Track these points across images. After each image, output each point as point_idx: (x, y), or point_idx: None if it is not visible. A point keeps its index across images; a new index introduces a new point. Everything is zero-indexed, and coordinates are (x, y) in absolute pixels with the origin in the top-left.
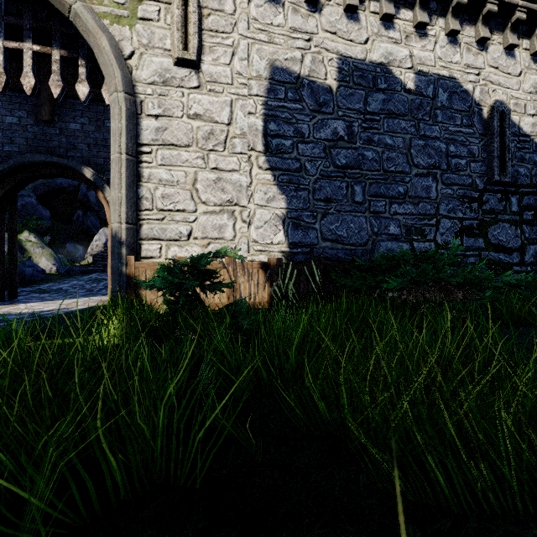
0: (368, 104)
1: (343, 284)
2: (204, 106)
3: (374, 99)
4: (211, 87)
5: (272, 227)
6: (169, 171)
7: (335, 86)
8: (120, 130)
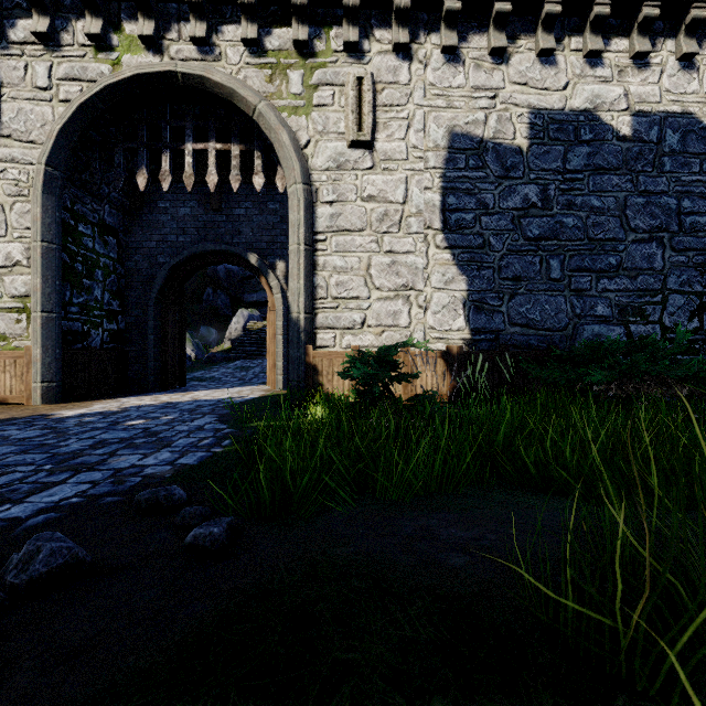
0: (568, 161)
1: (537, 377)
2: (378, 187)
3: (576, 154)
4: (385, 166)
5: (451, 312)
6: (343, 258)
7: (525, 146)
8: (299, 221)
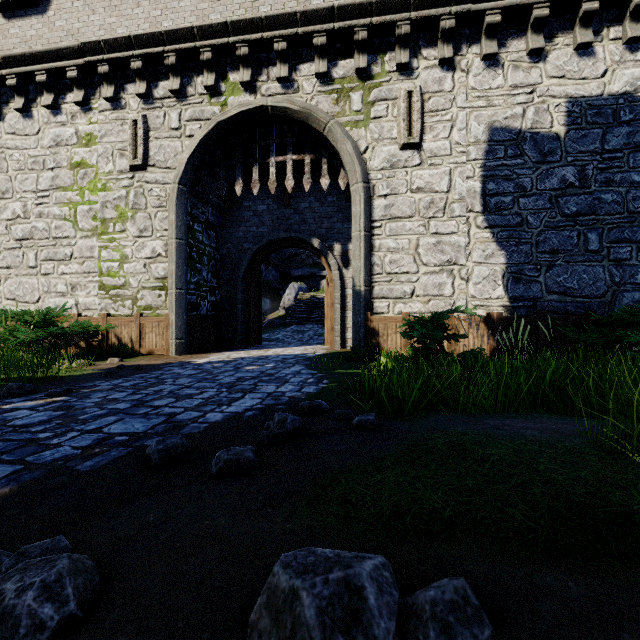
0: (607, 142)
1: (575, 338)
2: (425, 180)
3: (615, 135)
4: (432, 162)
5: (490, 283)
6: (395, 240)
7: (562, 132)
8: (360, 213)
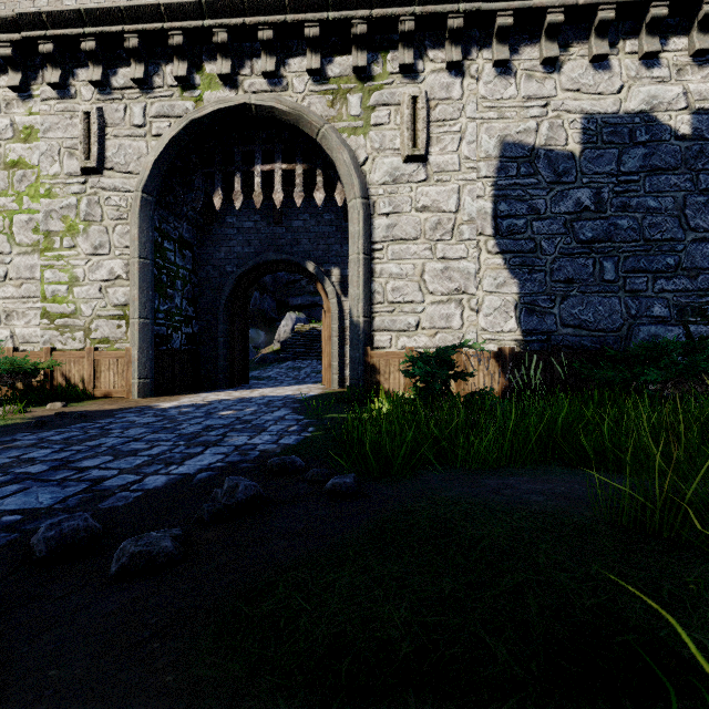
0: (623, 163)
1: (590, 376)
2: (431, 198)
3: (631, 156)
4: (439, 177)
5: (502, 314)
6: (398, 265)
7: (578, 151)
8: (358, 233)
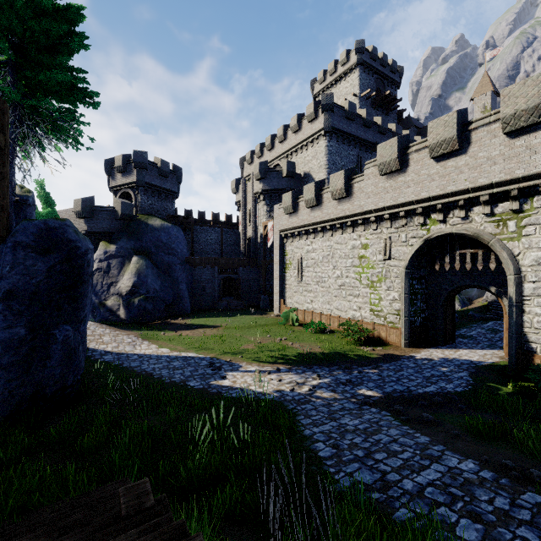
0: None
1: None
2: None
3: None
4: None
5: None
6: None
7: None
8: (512, 292)
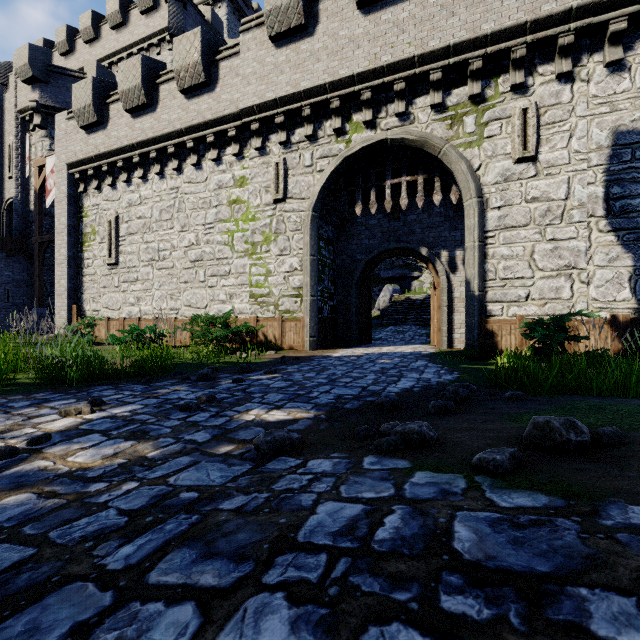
0: None
1: None
2: (540, 190)
3: None
4: (548, 172)
5: (614, 286)
6: (509, 248)
7: None
8: (474, 225)
